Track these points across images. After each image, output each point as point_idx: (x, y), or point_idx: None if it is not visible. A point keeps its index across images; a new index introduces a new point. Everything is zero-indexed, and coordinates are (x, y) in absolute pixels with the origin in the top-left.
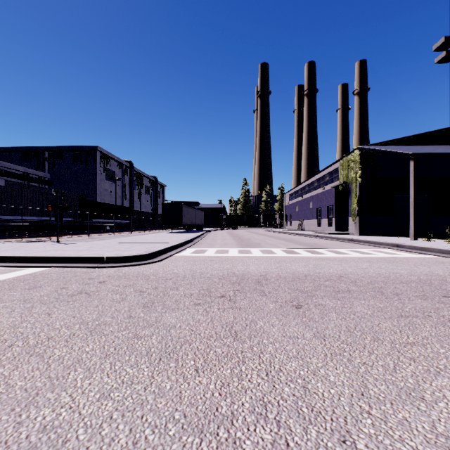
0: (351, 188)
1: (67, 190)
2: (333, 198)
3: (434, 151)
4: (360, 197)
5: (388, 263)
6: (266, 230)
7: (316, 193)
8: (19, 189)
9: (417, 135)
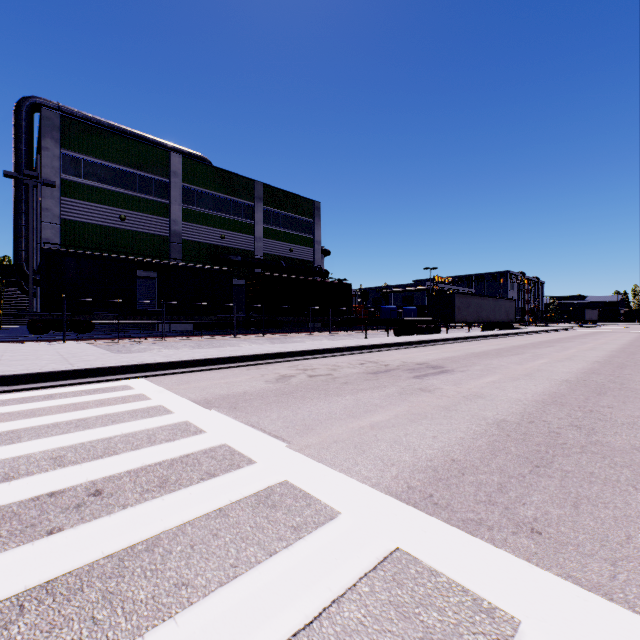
0: None
1: None
2: None
3: None
4: None
5: None
6: None
7: None
8: None
9: None
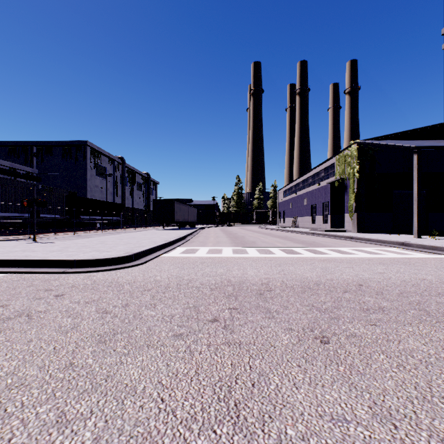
0: (348, 183)
1: (56, 186)
2: (329, 194)
3: (437, 144)
4: (358, 193)
5: (405, 265)
6: (260, 228)
7: (310, 190)
8: None
9: (415, 129)
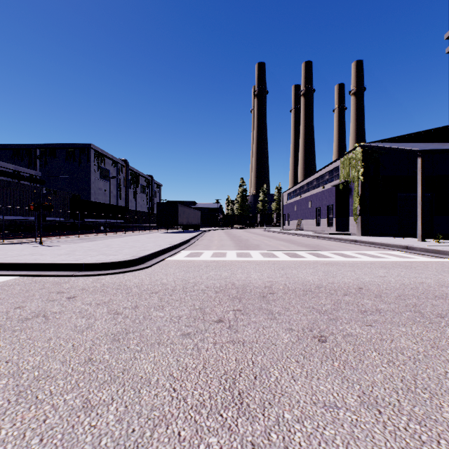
0: (353, 186)
1: (59, 189)
2: (333, 197)
3: (441, 148)
4: (362, 197)
5: (406, 269)
6: (264, 230)
7: (315, 192)
8: (4, 187)
9: (420, 132)
